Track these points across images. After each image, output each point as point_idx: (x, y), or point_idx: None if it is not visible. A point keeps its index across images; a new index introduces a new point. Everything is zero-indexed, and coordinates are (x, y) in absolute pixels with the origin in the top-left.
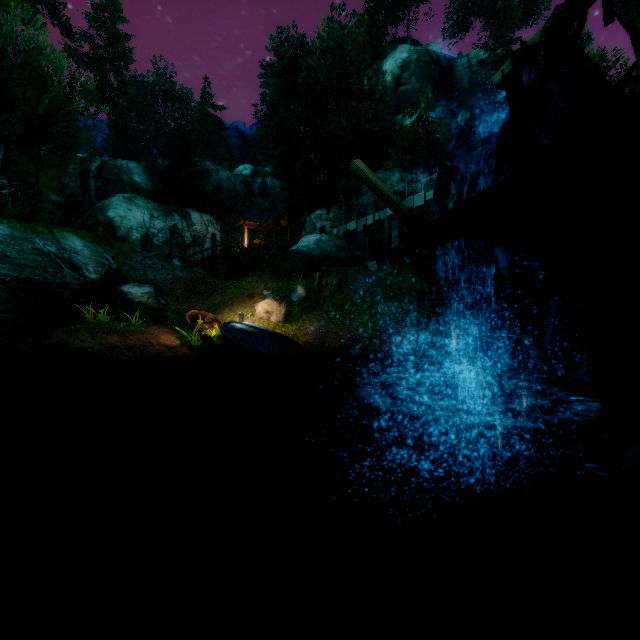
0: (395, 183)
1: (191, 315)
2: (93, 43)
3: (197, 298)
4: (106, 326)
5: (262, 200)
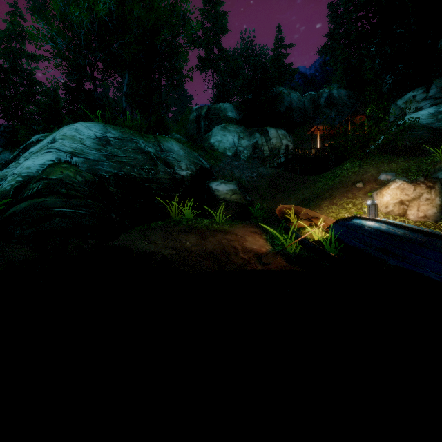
0: None
1: (280, 211)
2: (203, 28)
3: (281, 194)
4: (187, 223)
5: (328, 111)
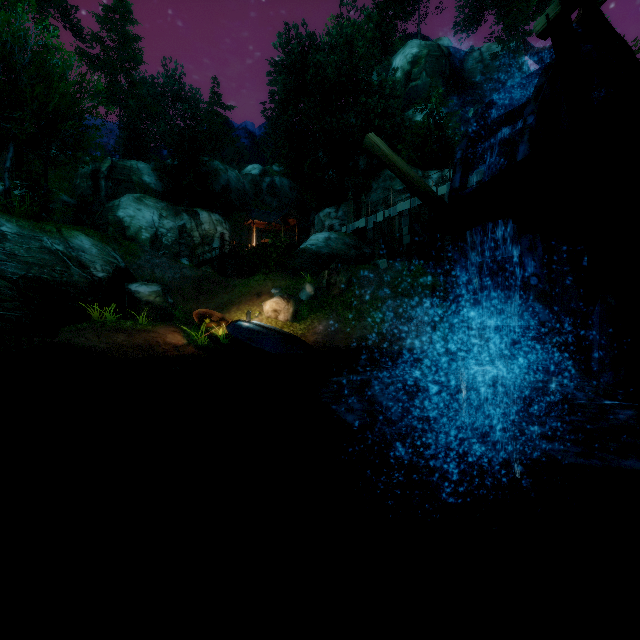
0: None
1: (198, 314)
2: (104, 45)
3: (205, 297)
4: (113, 325)
5: (271, 199)
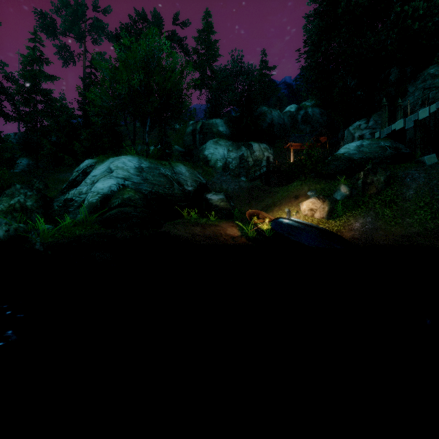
0: None
1: (249, 213)
2: (198, 54)
3: (254, 201)
4: (194, 221)
5: (304, 126)
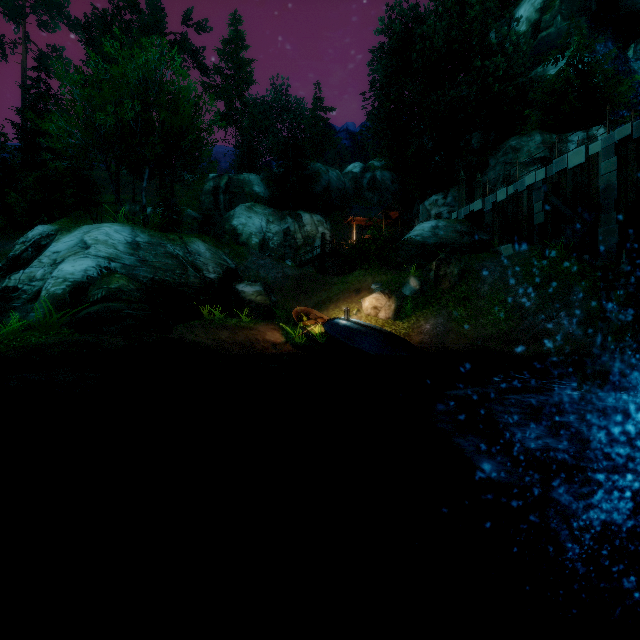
0: (534, 149)
1: (297, 312)
2: (222, 75)
3: (304, 295)
4: (219, 322)
5: (371, 195)
